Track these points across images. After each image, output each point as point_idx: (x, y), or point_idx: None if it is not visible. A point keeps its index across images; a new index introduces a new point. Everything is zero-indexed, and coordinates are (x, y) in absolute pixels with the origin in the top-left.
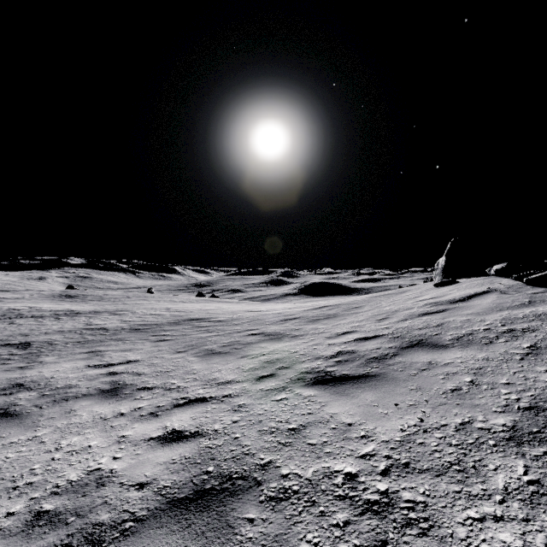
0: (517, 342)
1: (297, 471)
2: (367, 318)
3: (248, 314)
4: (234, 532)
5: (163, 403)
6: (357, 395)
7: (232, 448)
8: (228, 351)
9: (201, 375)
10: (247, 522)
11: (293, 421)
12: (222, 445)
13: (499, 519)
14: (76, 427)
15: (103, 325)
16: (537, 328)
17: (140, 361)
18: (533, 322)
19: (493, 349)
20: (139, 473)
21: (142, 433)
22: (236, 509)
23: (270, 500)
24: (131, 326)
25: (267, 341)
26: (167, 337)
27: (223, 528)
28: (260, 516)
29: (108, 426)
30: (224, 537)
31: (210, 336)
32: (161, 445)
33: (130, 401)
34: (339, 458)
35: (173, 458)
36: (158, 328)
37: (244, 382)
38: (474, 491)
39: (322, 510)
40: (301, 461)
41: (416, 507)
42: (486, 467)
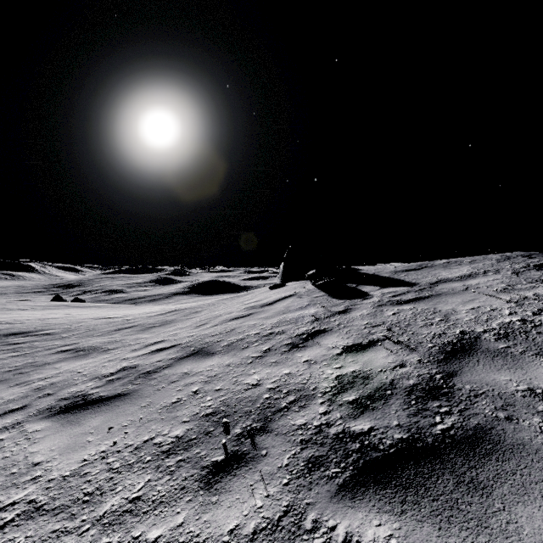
0: (263, 345)
1: None
2: (191, 324)
3: (94, 322)
4: None
5: None
6: (87, 421)
7: None
8: (6, 378)
9: None
10: None
11: None
12: None
13: None
14: None
15: None
16: (287, 331)
17: None
18: (290, 325)
19: (243, 353)
20: None
21: None
22: None
23: None
24: None
25: (69, 359)
26: None
27: None
28: None
29: None
30: None
31: (6, 358)
32: None
33: None
34: None
35: None
36: None
37: None
38: (72, 526)
39: None
40: None
41: None
42: (114, 490)
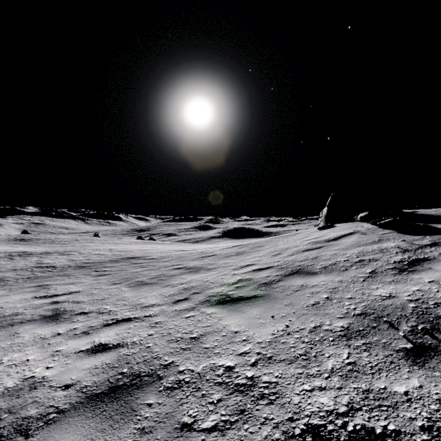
0: (364, 269)
1: (191, 367)
2: (265, 254)
3: (177, 252)
4: (135, 414)
5: (95, 324)
6: (246, 311)
7: (144, 354)
8: (155, 282)
9: (130, 301)
10: (146, 406)
11: (195, 332)
12: (137, 353)
13: (323, 389)
14: (18, 346)
15: (52, 263)
16: (379, 259)
17: (81, 291)
18: (377, 254)
19: (347, 274)
20: (66, 378)
21: (73, 348)
22: (139, 398)
23: (167, 389)
24: (77, 264)
25: (187, 273)
26: (107, 272)
27: (127, 412)
28: (157, 401)
29: (45, 344)
30: (127, 418)
31: (142, 270)
32: (88, 356)
33: (67, 323)
34: (224, 356)
35: (96, 364)
36: (100, 265)
37: (164, 305)
38: (311, 372)
39: (204, 393)
40: (195, 360)
41: (270, 385)
42: (323, 355)
